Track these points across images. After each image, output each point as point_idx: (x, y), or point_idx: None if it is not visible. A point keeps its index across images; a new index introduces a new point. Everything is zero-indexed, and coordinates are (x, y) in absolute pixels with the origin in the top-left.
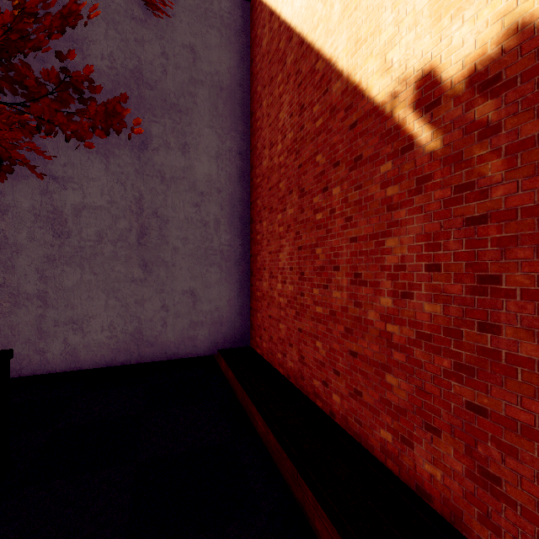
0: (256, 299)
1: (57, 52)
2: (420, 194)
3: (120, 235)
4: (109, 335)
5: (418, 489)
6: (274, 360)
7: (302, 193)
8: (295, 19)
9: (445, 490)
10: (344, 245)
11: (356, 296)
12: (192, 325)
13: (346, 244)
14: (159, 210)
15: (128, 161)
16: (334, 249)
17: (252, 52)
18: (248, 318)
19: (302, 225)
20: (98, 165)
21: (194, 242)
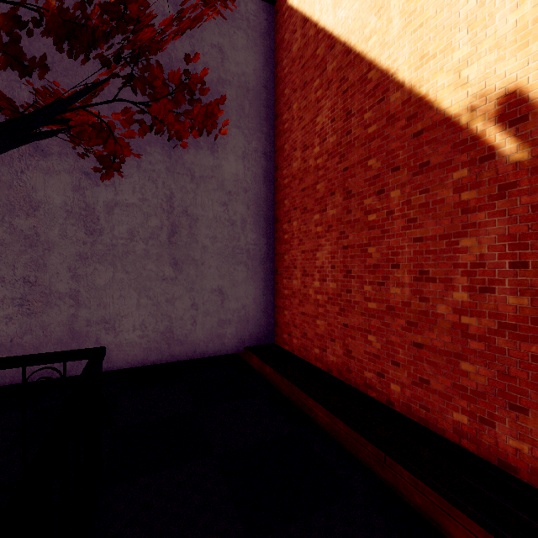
0: (283, 297)
1: (187, 55)
2: (503, 199)
3: (152, 233)
4: (141, 334)
5: (501, 463)
6: (308, 355)
7: (349, 195)
8: (338, 29)
9: (533, 461)
10: (406, 244)
11: (422, 291)
12: (220, 323)
13: (409, 244)
14: (189, 209)
15: (159, 158)
16: (393, 248)
17: (277, 55)
18: (273, 316)
19: (349, 225)
20: (130, 162)
21: (222, 240)
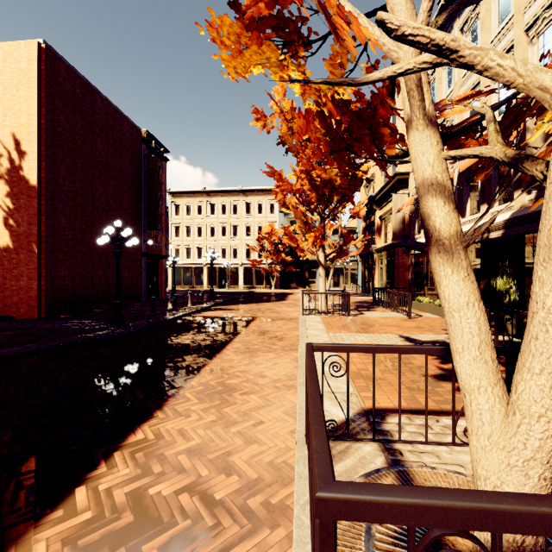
0: None
1: None
2: None
3: None
4: None
5: None
6: None
7: None
8: None
9: None
10: None
11: None
12: None
13: None
14: None
15: None
16: None
17: None
18: None
19: None
20: None
21: None
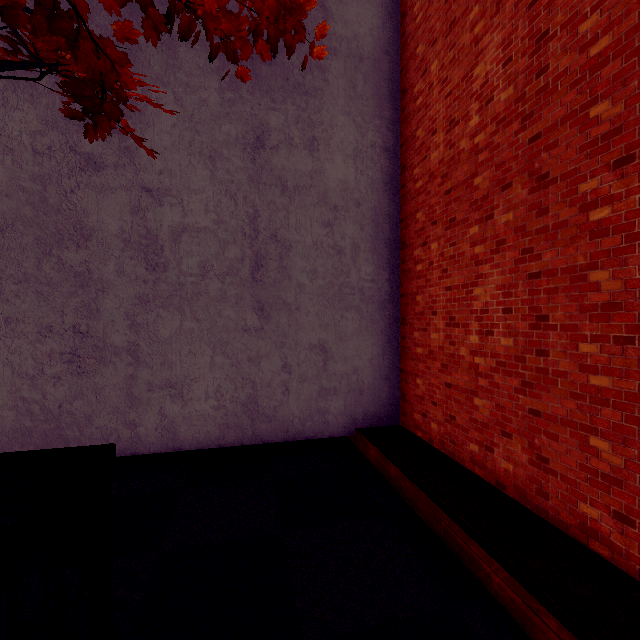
0: (413, 358)
1: None
2: None
3: (230, 267)
4: (216, 405)
5: None
6: (458, 452)
7: (543, 181)
8: None
9: None
10: None
11: None
12: (322, 393)
13: None
14: (279, 233)
15: (239, 165)
16: None
17: (404, 3)
18: (397, 385)
19: (543, 235)
20: (201, 171)
21: (324, 276)
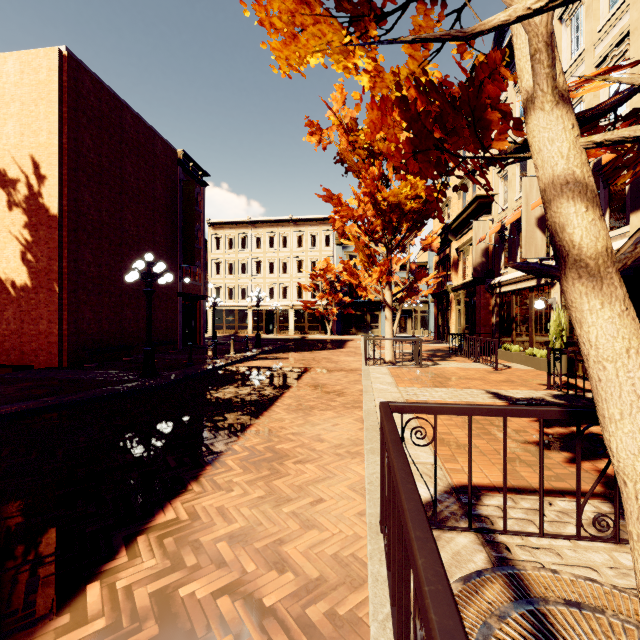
0: None
1: None
2: (12, 304)
3: None
4: None
5: (12, 363)
6: None
7: None
8: None
9: (17, 359)
10: None
11: None
12: None
13: None
14: None
15: None
16: None
17: None
18: None
19: None
20: None
21: None
